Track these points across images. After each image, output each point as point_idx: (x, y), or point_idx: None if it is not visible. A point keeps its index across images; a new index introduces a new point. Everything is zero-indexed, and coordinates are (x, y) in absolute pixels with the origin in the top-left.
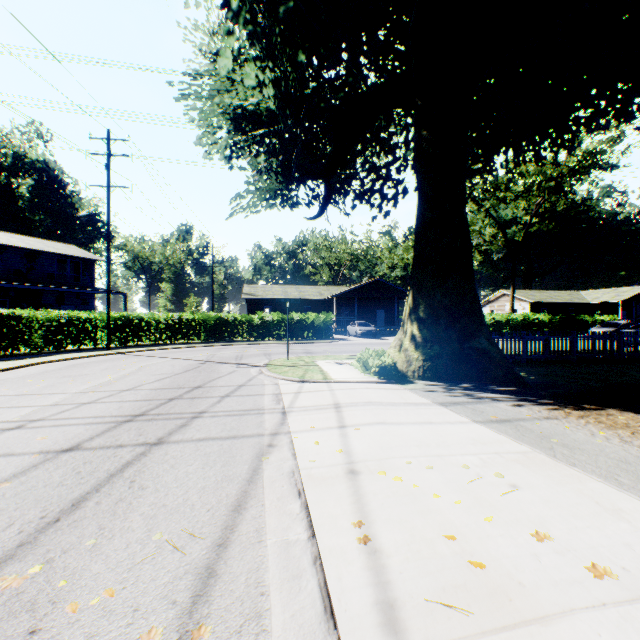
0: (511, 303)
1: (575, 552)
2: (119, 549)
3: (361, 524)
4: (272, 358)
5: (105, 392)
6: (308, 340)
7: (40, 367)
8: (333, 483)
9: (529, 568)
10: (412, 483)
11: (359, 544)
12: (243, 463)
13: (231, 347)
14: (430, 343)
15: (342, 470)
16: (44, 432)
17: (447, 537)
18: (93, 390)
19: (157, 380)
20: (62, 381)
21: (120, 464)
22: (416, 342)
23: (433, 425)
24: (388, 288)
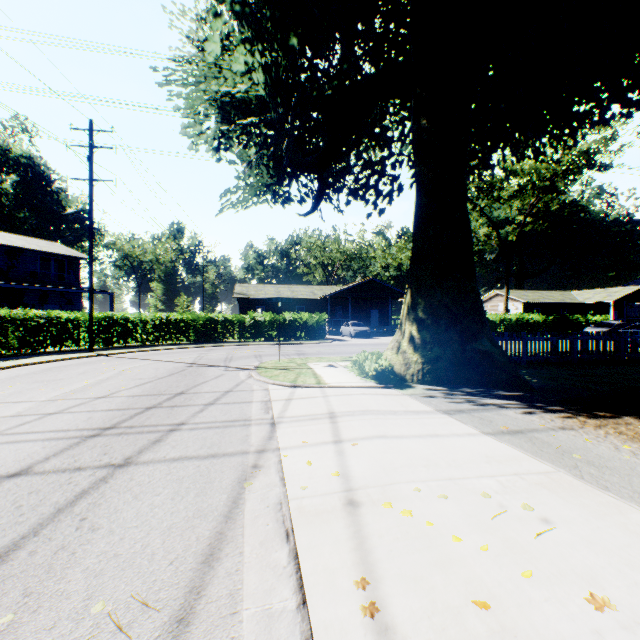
0: (505, 303)
1: None
2: (42, 631)
3: (365, 583)
4: (263, 360)
5: (76, 400)
6: (301, 341)
7: (12, 371)
8: (329, 520)
9: None
10: (424, 519)
11: (364, 617)
12: (221, 491)
13: (221, 348)
14: (430, 345)
15: (339, 500)
16: None
17: (478, 604)
18: (63, 397)
19: (137, 385)
20: (32, 387)
21: (73, 494)
22: (415, 344)
23: (439, 438)
24: (382, 288)
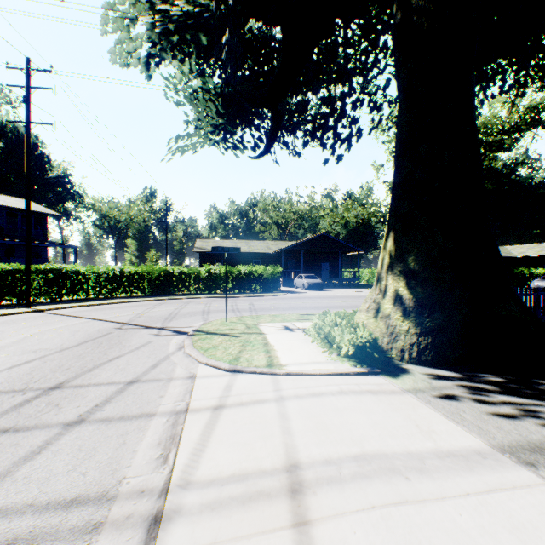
0: None
1: None
2: None
3: None
4: (209, 318)
5: None
6: (255, 293)
7: None
8: None
9: None
10: None
11: None
12: None
13: (172, 302)
14: (428, 308)
15: None
16: None
17: None
18: None
19: (12, 366)
20: None
21: None
22: (404, 306)
23: None
24: (333, 242)
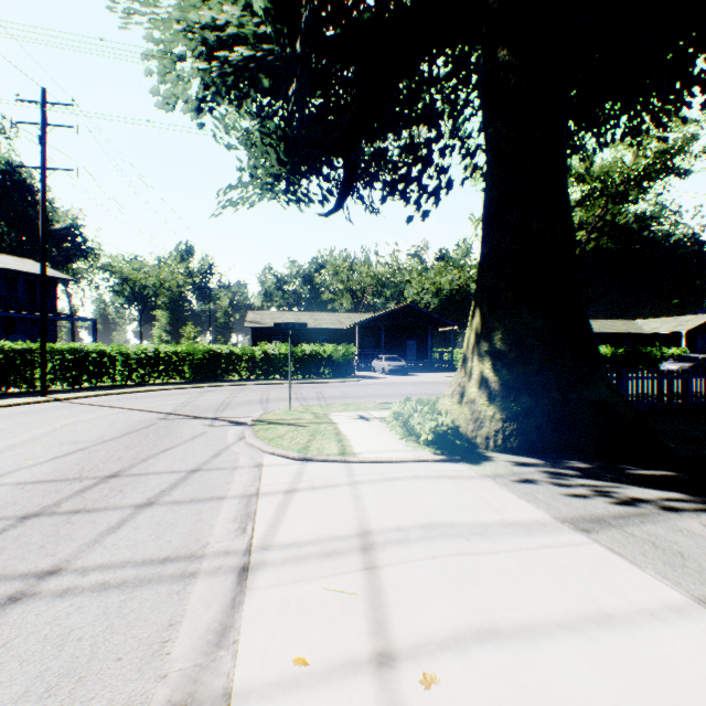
0: None
1: None
2: None
3: None
4: (269, 408)
5: None
6: (324, 379)
7: None
8: None
9: None
10: None
11: None
12: None
13: (221, 389)
14: (514, 392)
15: None
16: None
17: None
18: None
19: (55, 457)
20: None
21: None
22: (490, 390)
23: (623, 635)
24: (421, 315)
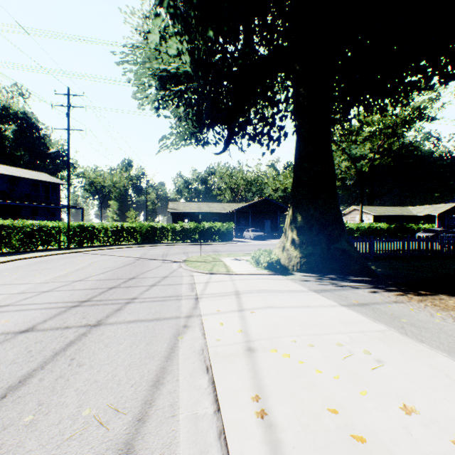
0: (360, 215)
1: (438, 424)
2: (52, 425)
3: (258, 398)
4: (189, 255)
5: (61, 282)
6: (215, 242)
7: (15, 263)
8: (234, 360)
9: (403, 442)
10: (298, 359)
11: (257, 418)
12: (163, 342)
13: (159, 247)
14: (305, 245)
15: (242, 348)
16: (8, 316)
17: (330, 411)
18: (52, 281)
19: (102, 273)
20: (30, 274)
21: (64, 343)
22: (295, 244)
23: (310, 308)
24: (273, 205)
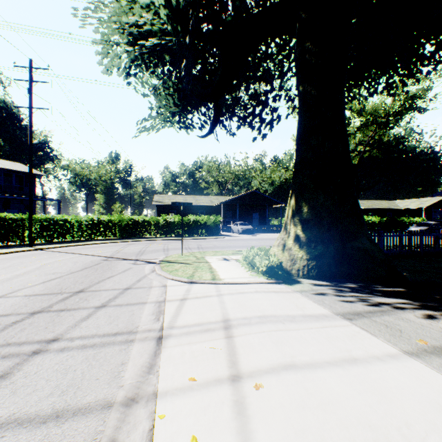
0: None
1: None
2: None
3: None
4: (169, 253)
5: None
6: (202, 236)
7: None
8: None
9: None
10: None
11: None
12: None
13: (139, 243)
14: (314, 243)
15: None
16: None
17: None
18: None
19: (44, 281)
20: None
21: None
22: (300, 242)
23: (361, 367)
24: (261, 197)
